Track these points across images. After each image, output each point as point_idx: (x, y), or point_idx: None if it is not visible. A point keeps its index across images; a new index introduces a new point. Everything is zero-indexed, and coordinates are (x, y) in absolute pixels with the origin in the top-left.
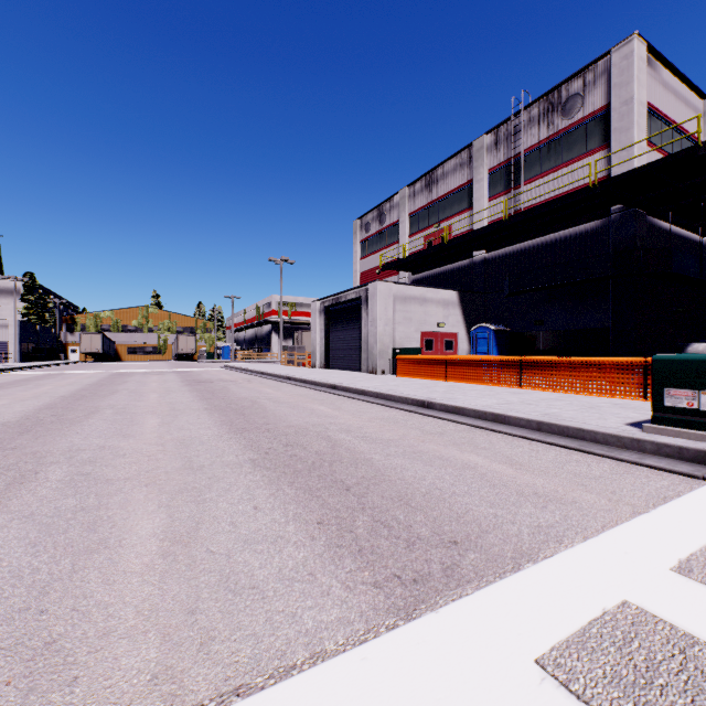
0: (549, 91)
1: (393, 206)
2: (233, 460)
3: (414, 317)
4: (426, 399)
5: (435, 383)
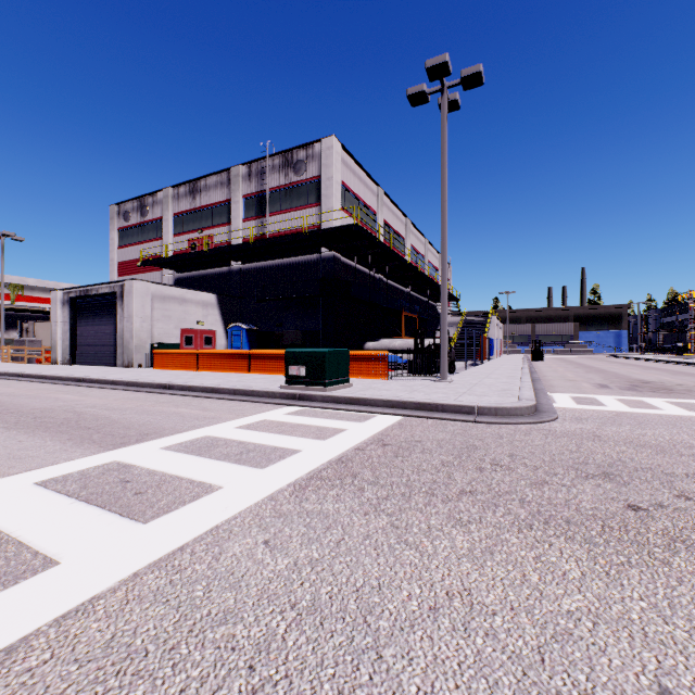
0: (286, 150)
1: (156, 202)
2: None
3: (174, 315)
4: (168, 383)
5: (186, 373)
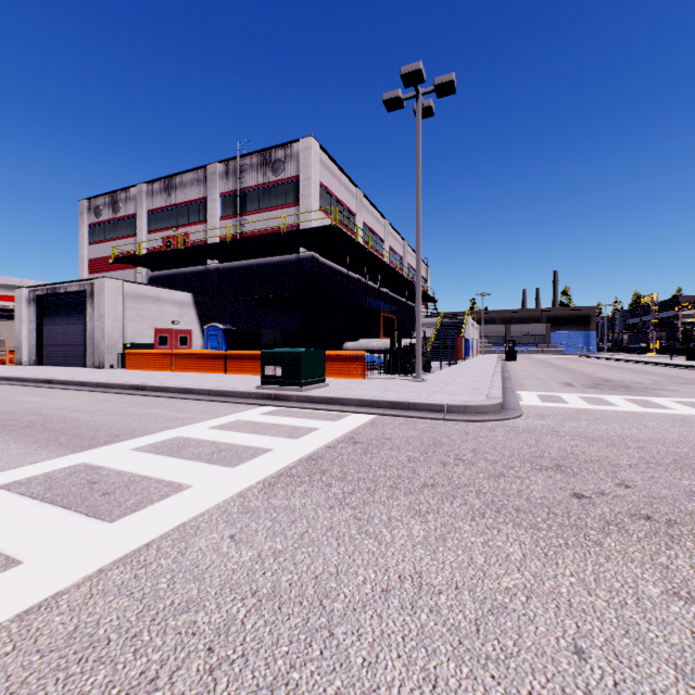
0: (264, 149)
1: (129, 198)
2: None
3: (147, 314)
4: (141, 384)
5: (161, 373)
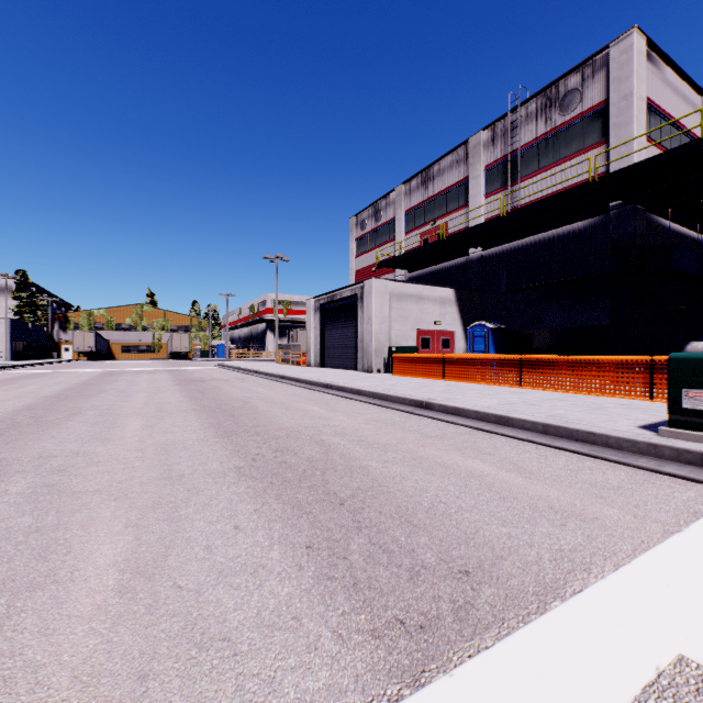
0: (547, 86)
1: (389, 204)
2: (216, 468)
3: (410, 315)
4: (424, 400)
5: (432, 382)
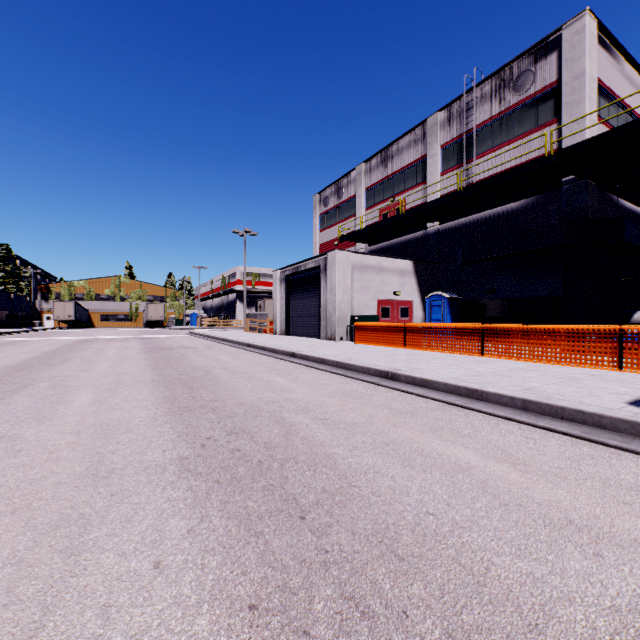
0: (501, 67)
1: (350, 182)
2: (156, 459)
3: (371, 285)
4: (390, 370)
5: (394, 350)
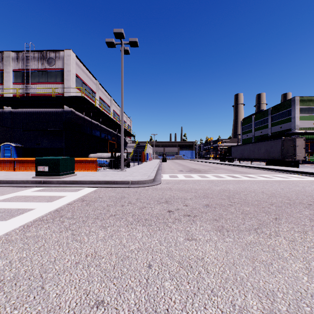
0: (42, 50)
1: None
2: None
3: None
4: None
5: None
